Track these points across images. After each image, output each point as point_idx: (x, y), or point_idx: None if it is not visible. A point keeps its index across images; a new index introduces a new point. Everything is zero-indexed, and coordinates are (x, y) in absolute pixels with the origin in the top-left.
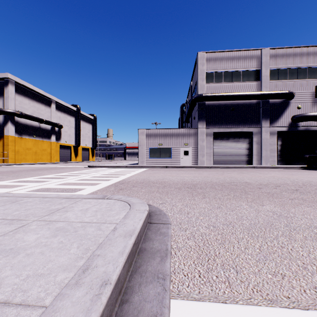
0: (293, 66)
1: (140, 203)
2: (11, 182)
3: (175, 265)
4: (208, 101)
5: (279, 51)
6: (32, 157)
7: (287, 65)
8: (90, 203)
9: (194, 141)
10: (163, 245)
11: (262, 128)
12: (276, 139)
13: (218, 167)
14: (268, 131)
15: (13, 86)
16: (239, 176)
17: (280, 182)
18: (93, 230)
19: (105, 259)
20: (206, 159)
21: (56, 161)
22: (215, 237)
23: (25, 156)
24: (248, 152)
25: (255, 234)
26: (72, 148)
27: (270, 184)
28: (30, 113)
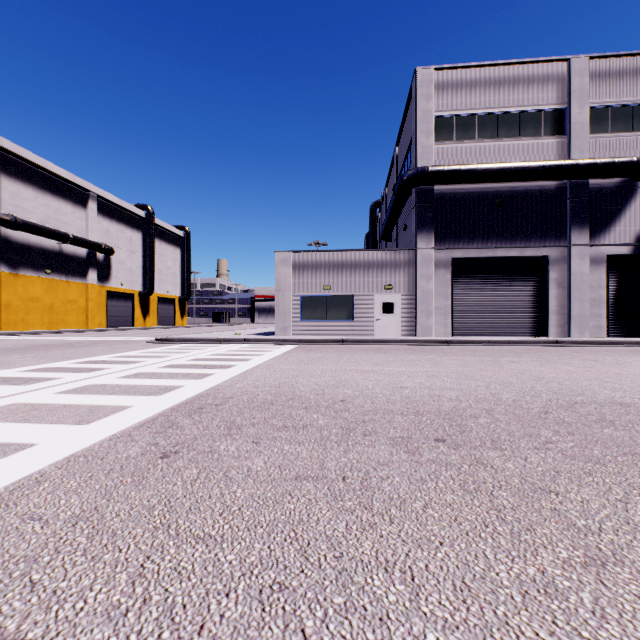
0: None
1: None
2: None
3: None
4: (442, 183)
5: (611, 63)
6: (44, 318)
7: (630, 97)
8: None
9: (408, 281)
10: None
11: (572, 248)
12: (604, 274)
13: (468, 343)
14: (586, 254)
15: None
16: (556, 371)
17: None
18: None
19: None
20: (436, 323)
21: (99, 326)
22: None
23: (25, 315)
24: (536, 307)
25: None
26: (136, 298)
27: None
28: (39, 220)
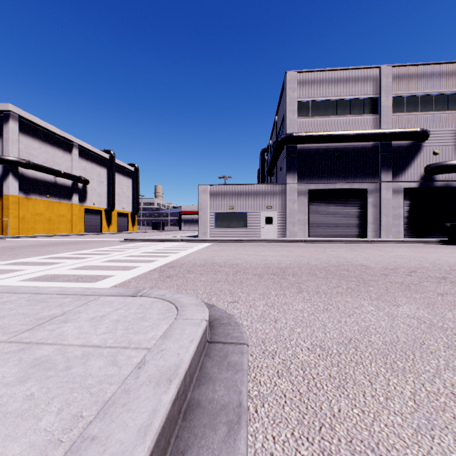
0: (427, 92)
1: (196, 305)
2: (3, 264)
3: (256, 442)
4: (302, 143)
5: (406, 69)
6: (45, 227)
7: (417, 91)
8: (111, 304)
9: (281, 203)
10: (233, 394)
11: (381, 183)
12: (401, 200)
13: (317, 241)
14: (390, 187)
15: (16, 122)
16: (350, 254)
17: (414, 265)
18: (102, 365)
19: (105, 451)
20: (299, 229)
21: (79, 232)
22: (327, 372)
23: (33, 224)
24: (360, 219)
25: (398, 365)
26: (103, 213)
27: (400, 267)
28: (42, 162)
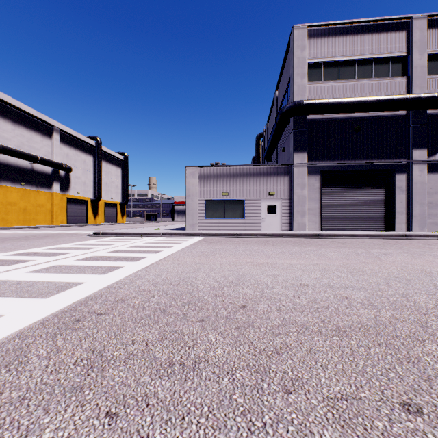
0: None
1: None
2: None
3: None
4: (313, 113)
5: None
6: (19, 217)
7: None
8: None
9: (287, 188)
10: None
11: (414, 163)
12: None
13: (335, 236)
14: (425, 168)
15: None
16: (435, 265)
17: None
18: None
19: None
20: (309, 221)
21: (61, 223)
22: None
23: (4, 215)
24: (385, 208)
25: None
26: (89, 203)
27: None
28: (15, 146)
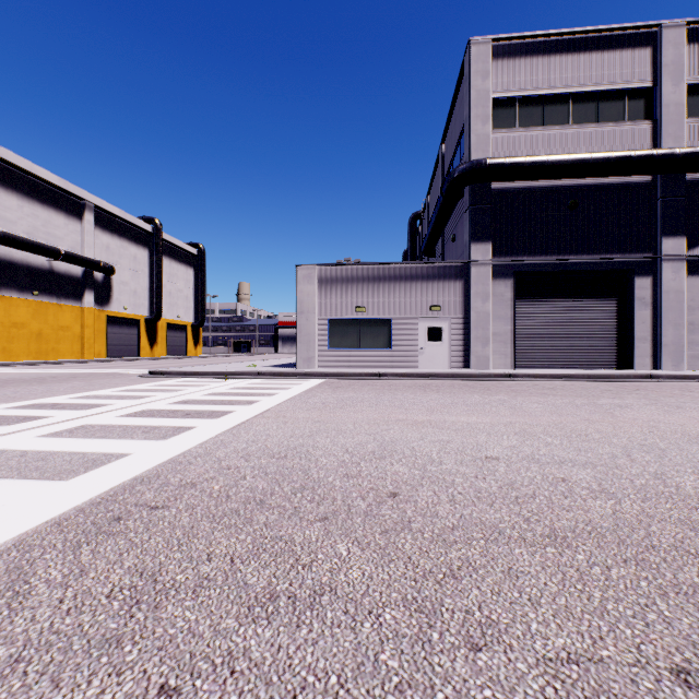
0: None
1: None
2: None
3: None
4: (502, 180)
5: None
6: (30, 347)
7: None
8: None
9: (460, 301)
10: None
11: (664, 260)
12: None
13: (538, 377)
14: (682, 267)
15: None
16: None
17: None
18: None
19: None
20: (495, 353)
21: (97, 356)
22: None
23: (7, 343)
24: (618, 332)
25: None
26: (142, 324)
27: None
28: (24, 233)
